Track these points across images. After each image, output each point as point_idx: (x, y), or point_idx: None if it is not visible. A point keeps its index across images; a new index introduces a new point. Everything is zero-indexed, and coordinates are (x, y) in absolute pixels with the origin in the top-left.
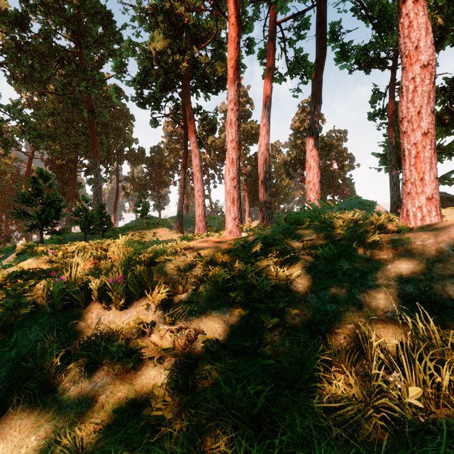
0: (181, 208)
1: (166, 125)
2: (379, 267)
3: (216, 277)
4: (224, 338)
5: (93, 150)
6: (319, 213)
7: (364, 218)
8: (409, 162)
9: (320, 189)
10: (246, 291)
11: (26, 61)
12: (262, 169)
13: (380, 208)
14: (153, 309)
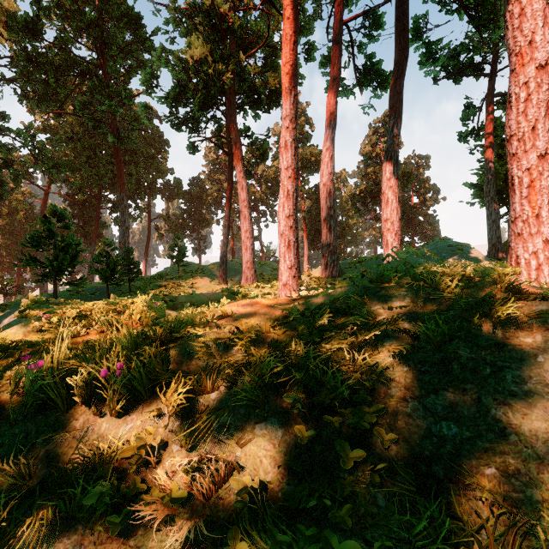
0: (225, 253)
1: (207, 152)
2: (522, 359)
3: (262, 366)
4: (273, 479)
5: (119, 183)
6: (412, 266)
7: (479, 274)
8: (520, 193)
9: (400, 229)
10: (308, 389)
11: (39, 76)
12: (324, 205)
13: (476, 252)
14: (166, 417)
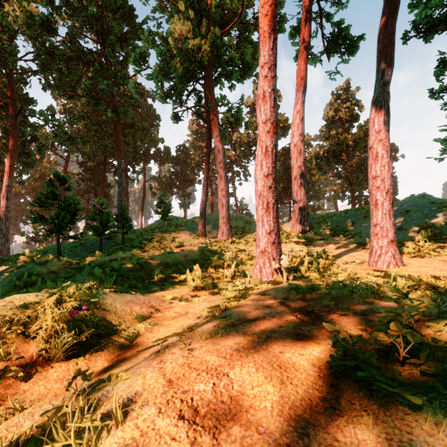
0: (204, 209)
1: (191, 124)
2: None
3: None
4: None
5: (117, 150)
6: None
7: None
8: None
9: (392, 187)
10: None
11: (55, 66)
12: (295, 164)
13: None
14: None
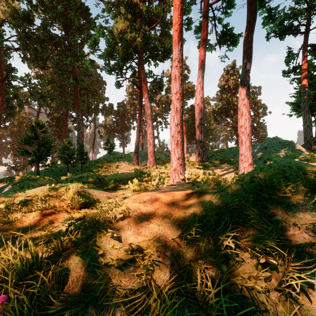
0: (137, 147)
1: (128, 88)
2: None
3: None
4: None
5: (77, 106)
6: (305, 173)
7: None
8: None
9: (251, 132)
10: None
11: (32, 46)
12: (197, 117)
13: (299, 146)
14: None
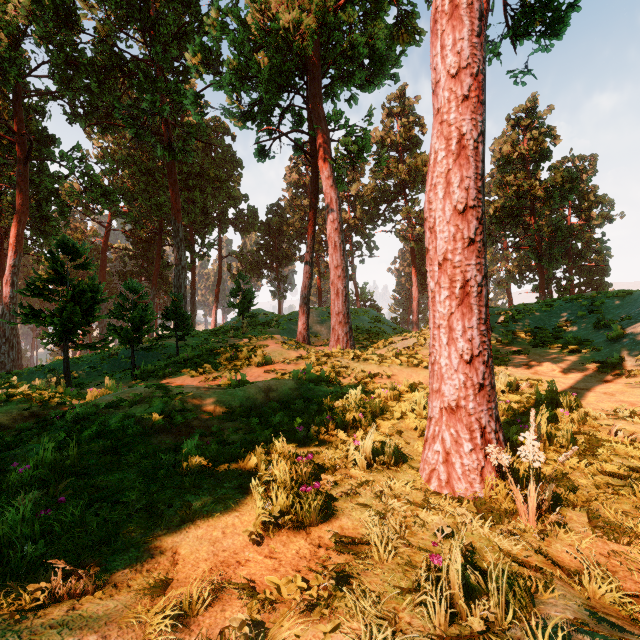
0: (307, 300)
1: (289, 173)
2: None
3: None
4: None
5: (174, 209)
6: None
7: None
8: None
9: None
10: None
11: (81, 81)
12: None
13: None
14: None
